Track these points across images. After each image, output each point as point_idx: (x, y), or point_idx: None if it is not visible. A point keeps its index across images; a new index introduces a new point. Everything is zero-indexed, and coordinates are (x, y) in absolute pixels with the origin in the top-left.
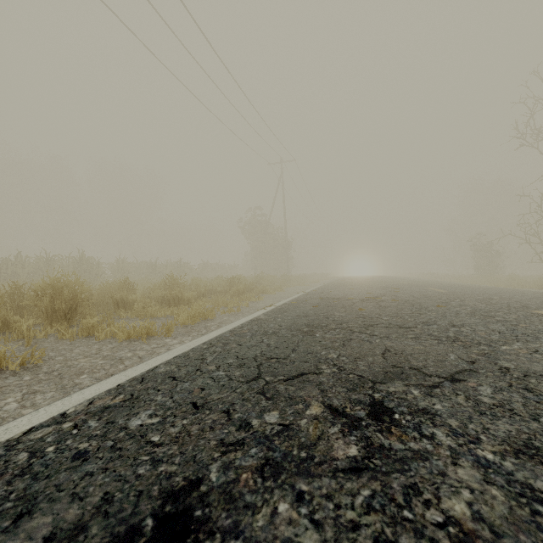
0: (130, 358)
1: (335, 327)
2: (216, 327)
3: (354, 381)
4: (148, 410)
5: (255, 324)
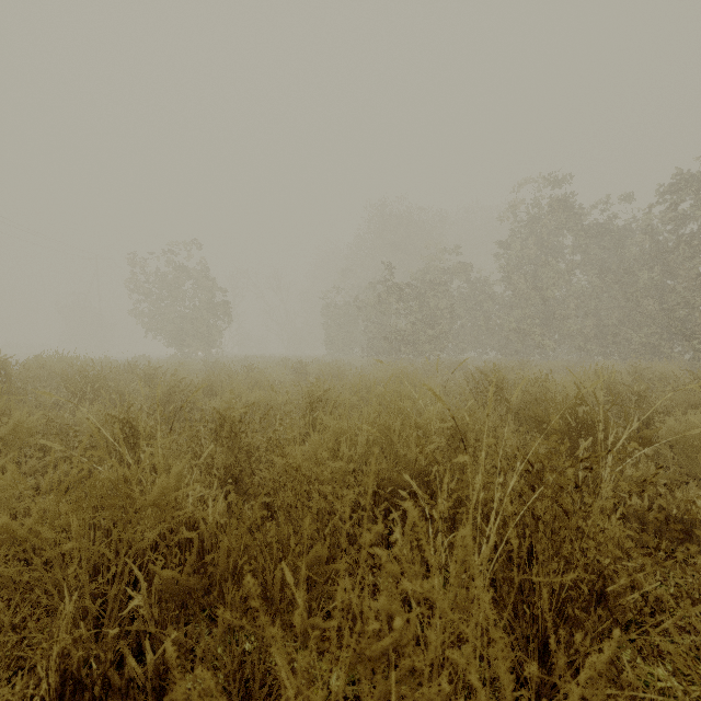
0: None
1: None
2: None
3: None
4: None
5: None
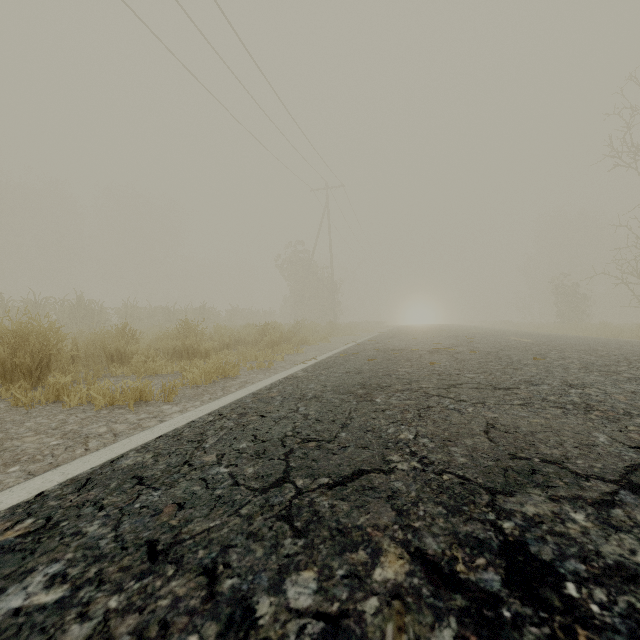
0: (100, 436)
1: (402, 387)
2: (238, 387)
3: (454, 489)
4: (57, 561)
5: (290, 384)
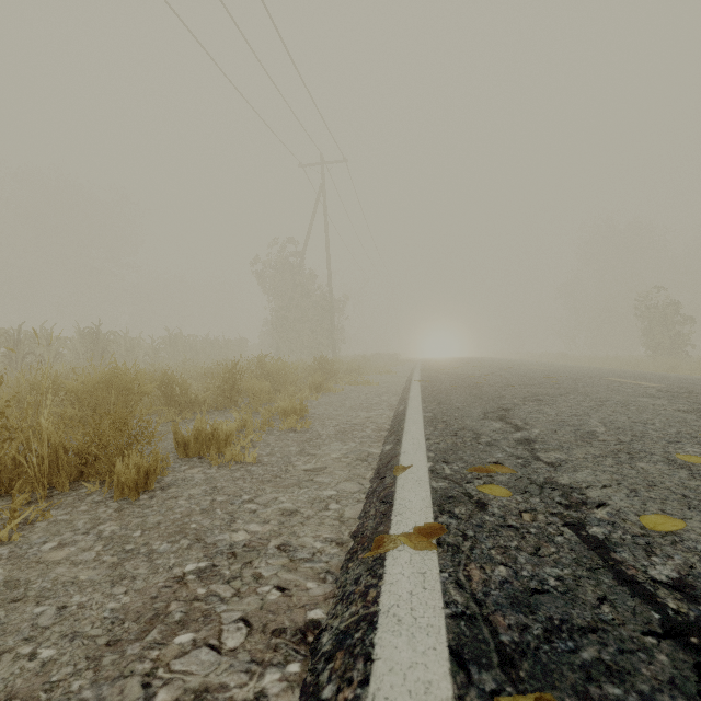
0: None
1: None
2: None
3: None
4: None
5: None
